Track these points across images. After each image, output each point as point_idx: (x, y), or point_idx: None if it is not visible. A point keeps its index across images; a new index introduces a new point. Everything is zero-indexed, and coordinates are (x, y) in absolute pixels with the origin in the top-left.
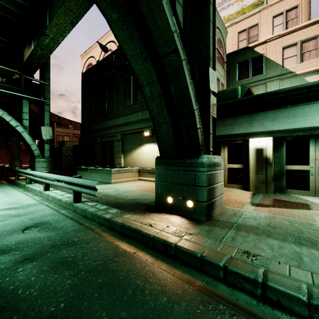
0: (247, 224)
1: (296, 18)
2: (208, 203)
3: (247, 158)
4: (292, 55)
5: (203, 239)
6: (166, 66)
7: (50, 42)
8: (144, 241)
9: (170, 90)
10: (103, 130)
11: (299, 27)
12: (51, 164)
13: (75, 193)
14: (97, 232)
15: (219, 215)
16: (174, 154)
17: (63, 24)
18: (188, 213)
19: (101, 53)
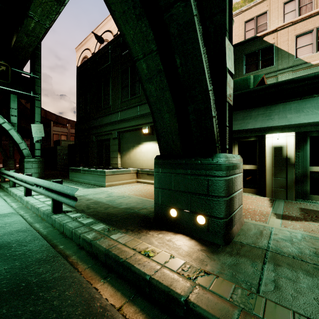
0: (285, 251)
1: (311, 3)
2: (227, 219)
3: (262, 158)
4: (307, 43)
5: (228, 286)
6: (170, 24)
7: (35, 27)
8: (137, 283)
9: (175, 63)
10: (98, 128)
11: (315, 12)
12: (42, 164)
13: (53, 201)
14: (72, 261)
15: (240, 235)
16: (179, 152)
17: (48, 3)
18: (198, 232)
19: (96, 44)
